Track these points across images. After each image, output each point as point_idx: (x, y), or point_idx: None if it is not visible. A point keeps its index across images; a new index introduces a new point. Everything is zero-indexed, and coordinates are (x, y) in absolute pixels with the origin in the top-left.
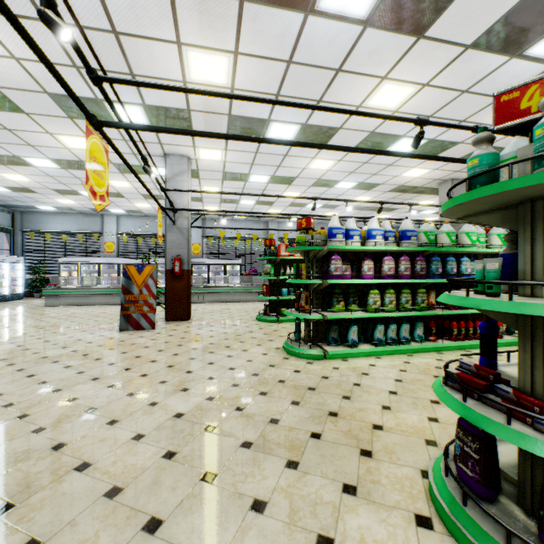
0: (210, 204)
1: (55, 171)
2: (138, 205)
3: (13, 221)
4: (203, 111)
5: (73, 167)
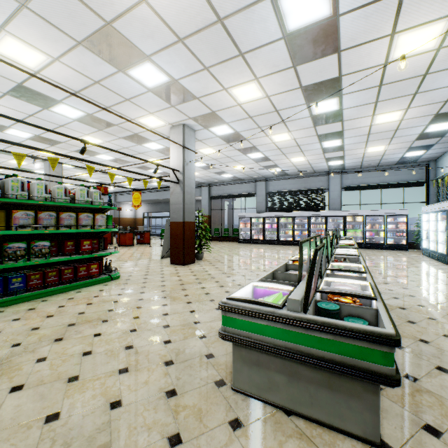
0: (360, 60)
1: (269, 153)
2: (388, 120)
3: (426, 173)
4: (115, 135)
5: (255, 150)
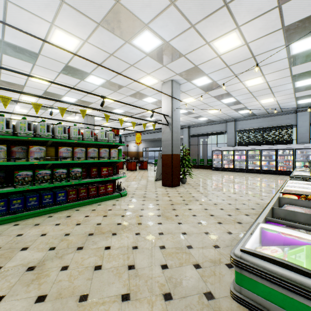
0: None
1: (241, 97)
2: None
3: None
4: (124, 94)
5: (228, 96)
